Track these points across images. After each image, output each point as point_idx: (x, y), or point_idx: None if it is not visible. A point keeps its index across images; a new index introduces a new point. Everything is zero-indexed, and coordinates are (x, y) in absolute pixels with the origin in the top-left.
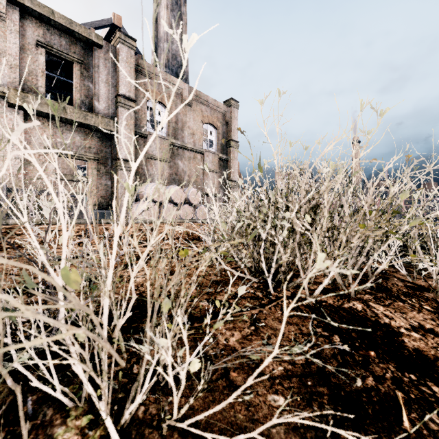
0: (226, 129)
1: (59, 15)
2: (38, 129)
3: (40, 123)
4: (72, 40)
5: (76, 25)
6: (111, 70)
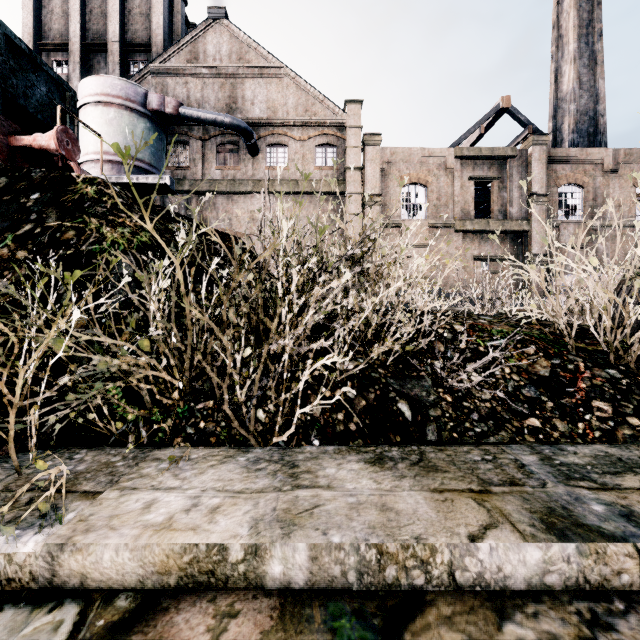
0: None
1: (484, 149)
2: (469, 243)
3: (471, 238)
4: (491, 163)
5: (496, 150)
6: (522, 174)
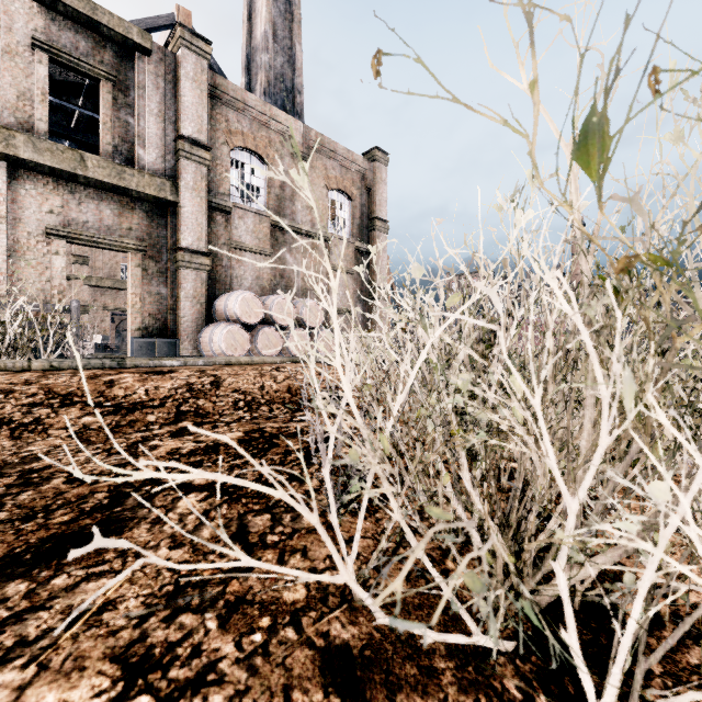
0: (368, 201)
1: None
2: (36, 195)
3: (39, 184)
4: (97, 40)
5: (104, 13)
6: (167, 95)
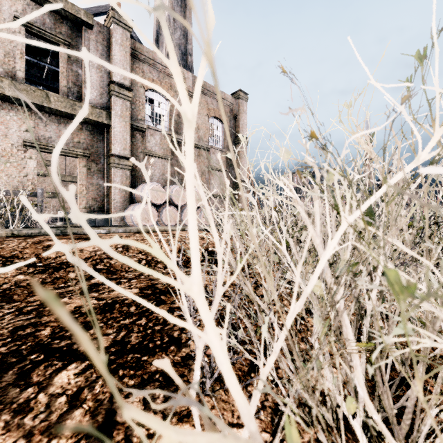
0: (234, 124)
1: None
2: (16, 120)
3: (19, 112)
4: (57, 19)
5: (61, 1)
6: (103, 55)
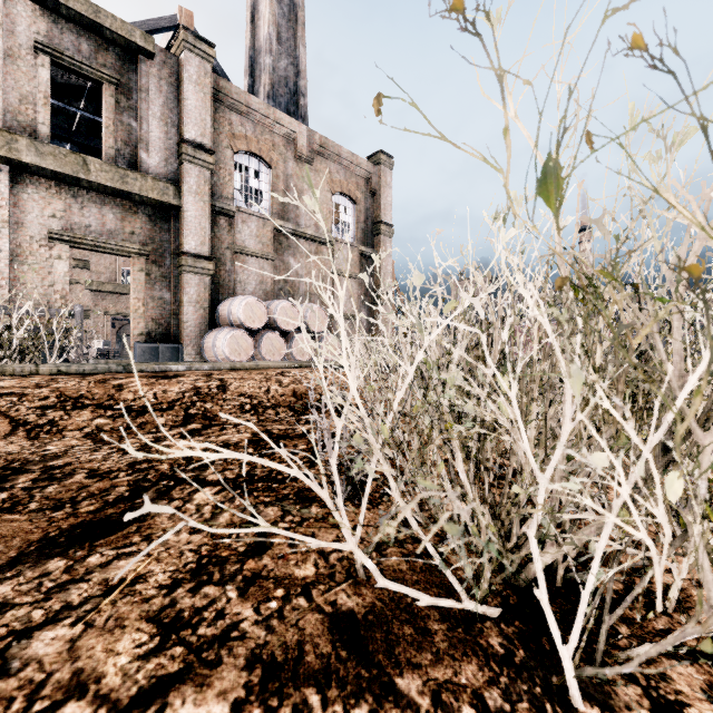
0: (372, 205)
1: None
2: (38, 199)
3: (42, 188)
4: (100, 43)
5: (107, 16)
6: (170, 98)
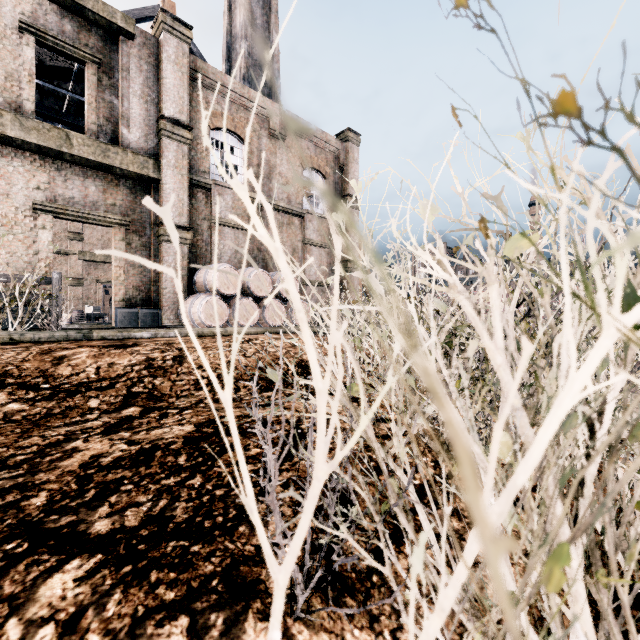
0: (340, 179)
1: None
2: (23, 172)
3: (27, 161)
4: (83, 25)
5: None
6: (150, 77)
